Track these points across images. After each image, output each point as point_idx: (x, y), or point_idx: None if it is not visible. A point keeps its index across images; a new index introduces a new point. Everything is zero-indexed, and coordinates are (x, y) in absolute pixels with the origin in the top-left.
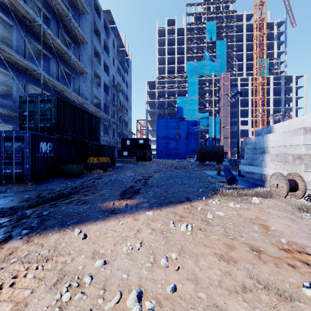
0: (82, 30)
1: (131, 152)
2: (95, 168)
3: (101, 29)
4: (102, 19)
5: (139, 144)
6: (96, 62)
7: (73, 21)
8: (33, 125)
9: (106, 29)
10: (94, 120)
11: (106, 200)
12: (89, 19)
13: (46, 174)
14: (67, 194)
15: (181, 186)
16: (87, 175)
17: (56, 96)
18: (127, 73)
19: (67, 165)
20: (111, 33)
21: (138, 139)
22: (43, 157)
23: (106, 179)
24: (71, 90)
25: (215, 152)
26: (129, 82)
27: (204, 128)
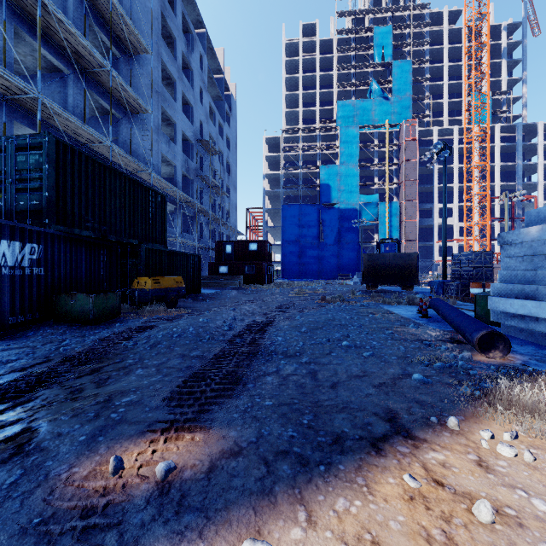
0: (138, 28)
1: (235, 266)
2: (148, 301)
3: (177, 33)
4: (179, 13)
5: (250, 252)
6: (168, 95)
7: (114, 1)
8: (2, 204)
9: (188, 35)
10: (151, 199)
11: (103, 440)
12: (153, 10)
13: (20, 317)
14: (30, 383)
15: (352, 357)
16: (128, 317)
17: (53, 137)
18: (228, 122)
19: (75, 296)
20: (196, 43)
21: (247, 242)
22: (8, 276)
23: (160, 332)
24: (109, 141)
25: (399, 267)
26: (232, 138)
27: (371, 223)
